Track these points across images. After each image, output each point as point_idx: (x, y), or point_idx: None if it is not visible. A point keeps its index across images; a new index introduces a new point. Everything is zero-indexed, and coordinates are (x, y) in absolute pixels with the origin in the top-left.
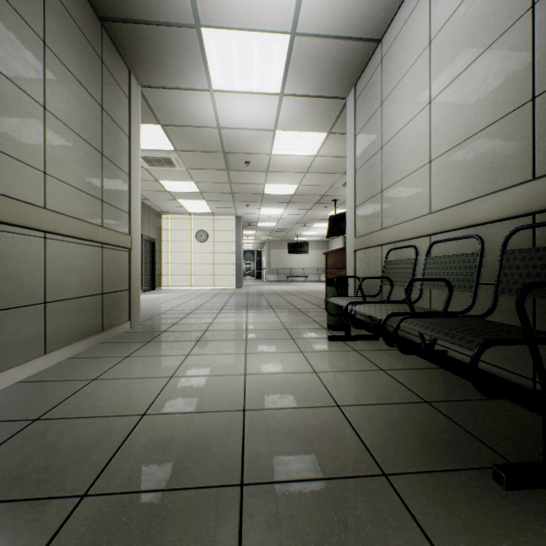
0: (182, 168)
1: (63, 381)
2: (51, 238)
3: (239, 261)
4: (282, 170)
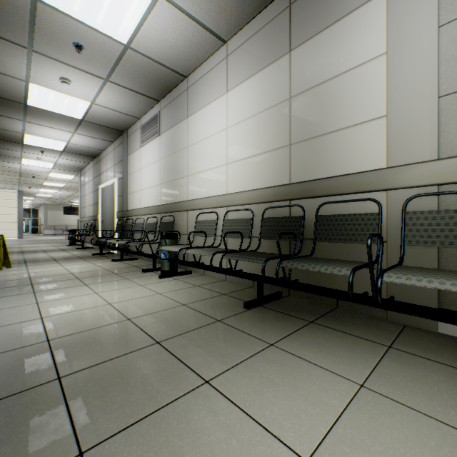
0: None
1: None
2: None
3: (21, 220)
4: (55, 180)
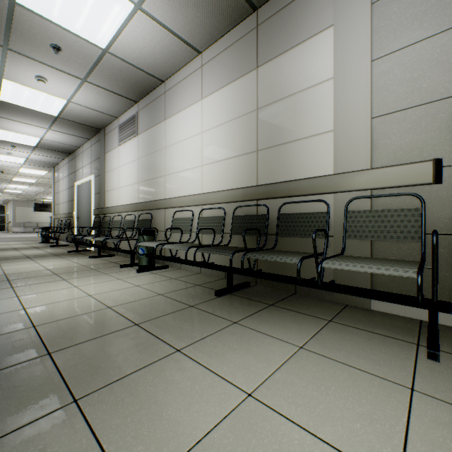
0: None
1: None
2: None
3: None
4: (26, 175)
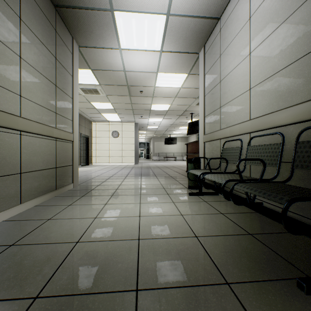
0: (103, 95)
1: (30, 220)
2: (24, 134)
3: (136, 148)
4: (161, 96)
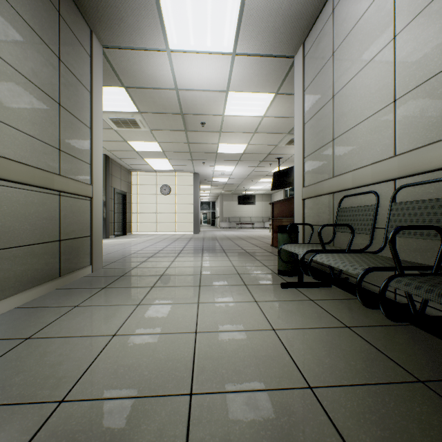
0: (146, 129)
1: None
2: None
3: (196, 211)
4: (234, 130)
